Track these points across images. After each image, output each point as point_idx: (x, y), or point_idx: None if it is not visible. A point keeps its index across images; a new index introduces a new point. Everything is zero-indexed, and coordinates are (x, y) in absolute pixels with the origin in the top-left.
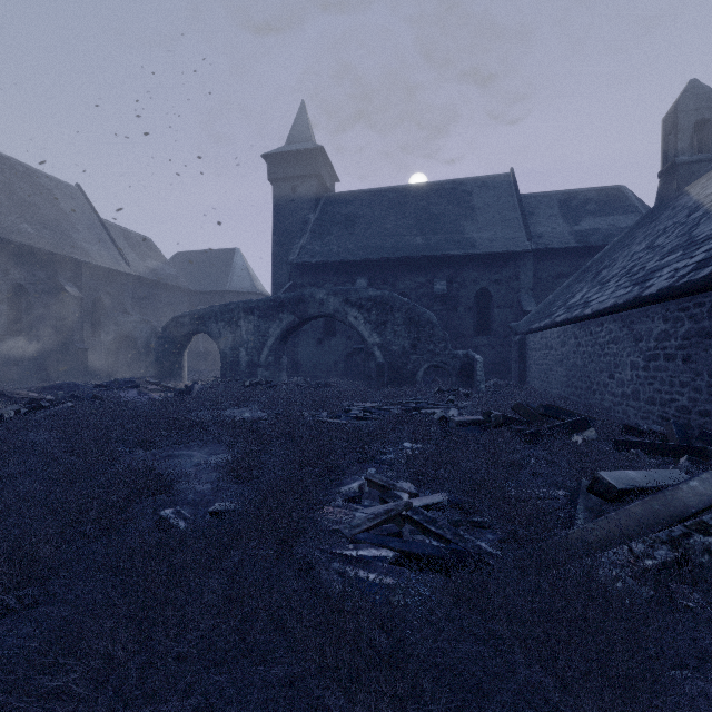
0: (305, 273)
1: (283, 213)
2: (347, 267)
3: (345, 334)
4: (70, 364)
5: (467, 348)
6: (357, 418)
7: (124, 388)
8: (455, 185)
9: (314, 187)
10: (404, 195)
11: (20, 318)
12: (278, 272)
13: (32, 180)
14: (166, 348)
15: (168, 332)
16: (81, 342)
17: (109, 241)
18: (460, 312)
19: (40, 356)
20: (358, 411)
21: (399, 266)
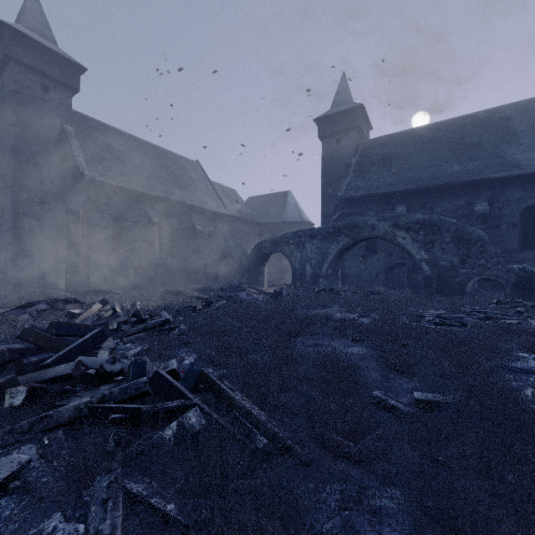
0: (350, 204)
1: (329, 160)
2: (387, 197)
3: (385, 251)
4: (198, 274)
5: (511, 262)
6: (438, 324)
7: (237, 291)
8: (490, 114)
9: (354, 137)
10: (436, 131)
11: (173, 246)
12: (326, 205)
13: (176, 161)
14: (254, 264)
15: (255, 252)
16: (204, 260)
17: (215, 194)
18: (502, 229)
19: (183, 269)
20: (431, 317)
21: (437, 192)
